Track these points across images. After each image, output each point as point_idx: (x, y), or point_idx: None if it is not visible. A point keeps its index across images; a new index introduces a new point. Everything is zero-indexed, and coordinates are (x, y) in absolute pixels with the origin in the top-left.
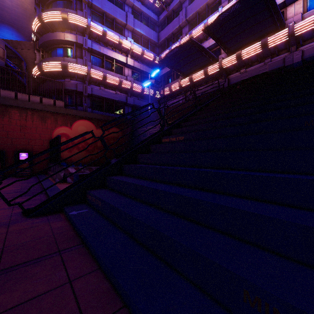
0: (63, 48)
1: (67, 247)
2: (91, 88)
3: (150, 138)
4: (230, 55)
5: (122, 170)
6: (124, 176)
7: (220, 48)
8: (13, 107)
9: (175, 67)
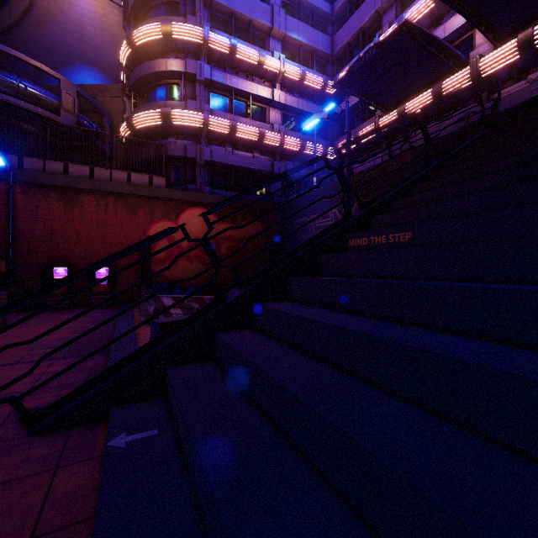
0: (164, 86)
1: None
2: (210, 151)
3: (320, 238)
4: (501, 44)
5: (253, 318)
6: (257, 334)
7: (472, 37)
8: (86, 192)
9: (368, 94)
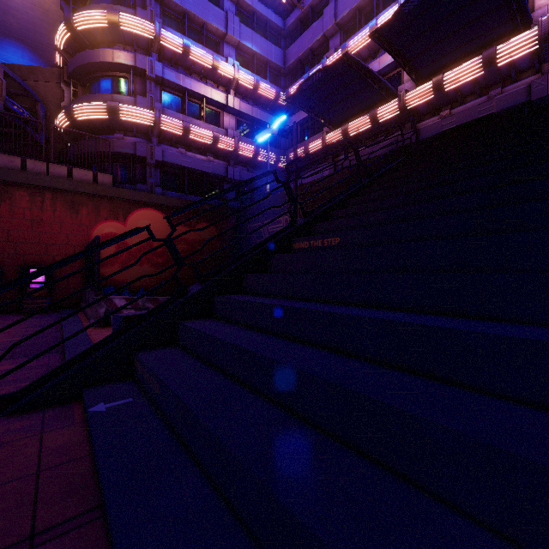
0: (110, 78)
1: (58, 521)
2: (162, 151)
3: (270, 241)
4: (421, 84)
5: (213, 308)
6: (216, 321)
7: (401, 73)
8: (17, 186)
9: (317, 111)
